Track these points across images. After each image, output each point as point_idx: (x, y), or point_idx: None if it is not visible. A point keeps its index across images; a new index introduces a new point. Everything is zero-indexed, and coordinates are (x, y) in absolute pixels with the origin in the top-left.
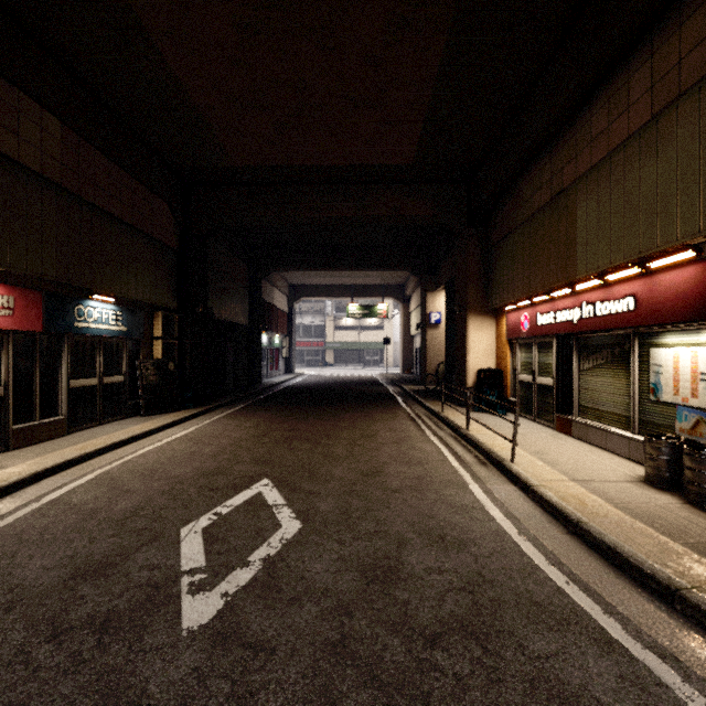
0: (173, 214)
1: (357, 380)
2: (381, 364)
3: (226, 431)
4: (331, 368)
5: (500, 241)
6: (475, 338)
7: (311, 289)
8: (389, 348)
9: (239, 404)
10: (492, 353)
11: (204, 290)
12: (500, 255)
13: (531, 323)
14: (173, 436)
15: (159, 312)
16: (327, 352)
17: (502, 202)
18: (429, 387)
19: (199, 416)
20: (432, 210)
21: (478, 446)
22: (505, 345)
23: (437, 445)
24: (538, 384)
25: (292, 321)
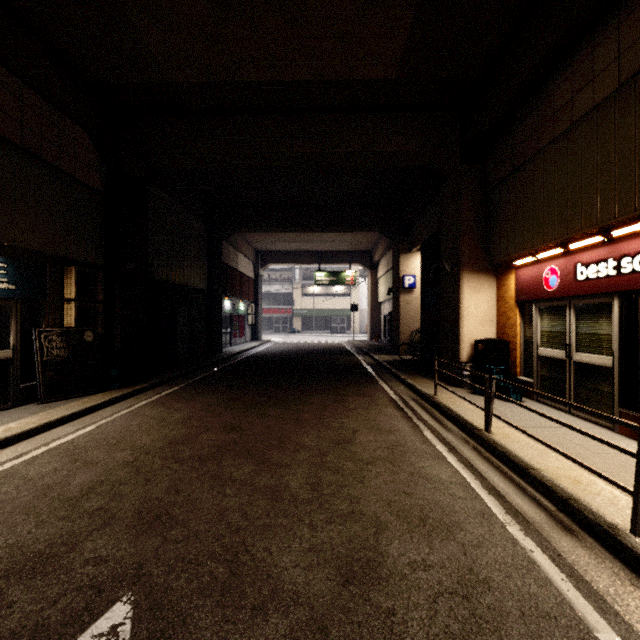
0: (96, 146)
1: (325, 347)
2: (347, 331)
3: (138, 432)
4: (298, 335)
5: (508, 176)
6: (471, 300)
7: (278, 255)
8: (355, 315)
9: (184, 380)
10: (492, 320)
11: (143, 245)
12: (507, 194)
13: (564, 278)
14: (52, 442)
15: (71, 267)
16: (294, 319)
17: (512, 124)
18: (403, 357)
19: (121, 401)
20: (417, 144)
21: (529, 474)
22: (514, 310)
23: (454, 465)
24: (579, 362)
25: (259, 288)
